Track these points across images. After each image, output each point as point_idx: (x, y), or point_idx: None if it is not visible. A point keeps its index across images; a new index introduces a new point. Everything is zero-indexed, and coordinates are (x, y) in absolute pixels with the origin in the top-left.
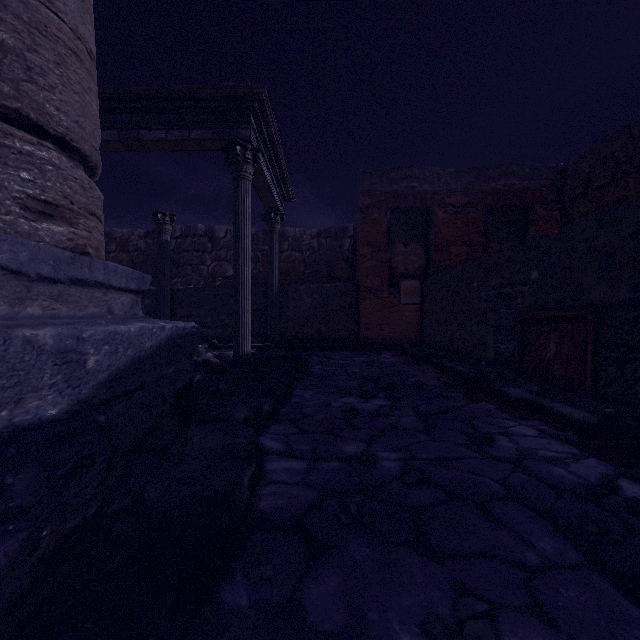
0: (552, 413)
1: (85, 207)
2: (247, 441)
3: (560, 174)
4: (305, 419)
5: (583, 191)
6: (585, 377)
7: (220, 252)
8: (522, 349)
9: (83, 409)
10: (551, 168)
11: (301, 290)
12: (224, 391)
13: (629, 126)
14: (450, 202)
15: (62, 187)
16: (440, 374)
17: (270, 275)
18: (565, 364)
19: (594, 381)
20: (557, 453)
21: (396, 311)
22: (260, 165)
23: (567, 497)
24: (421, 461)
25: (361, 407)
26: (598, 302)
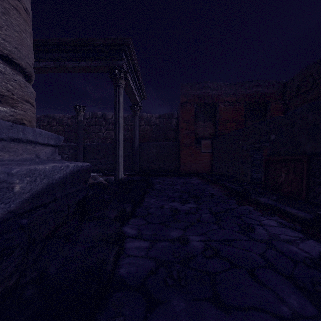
0: (285, 212)
1: (22, 97)
2: (114, 232)
3: (283, 85)
4: (150, 215)
5: (295, 94)
6: (302, 192)
7: (109, 126)
8: (266, 176)
9: (11, 216)
10: (279, 82)
11: (150, 145)
12: (107, 199)
13: (320, 60)
14: (227, 100)
15: (6, 85)
16: (222, 189)
17: (134, 137)
18: (290, 185)
19: (307, 194)
20: (291, 237)
21: (199, 156)
22: (128, 80)
23: (301, 266)
24: (214, 242)
25: (180, 208)
26: (309, 151)
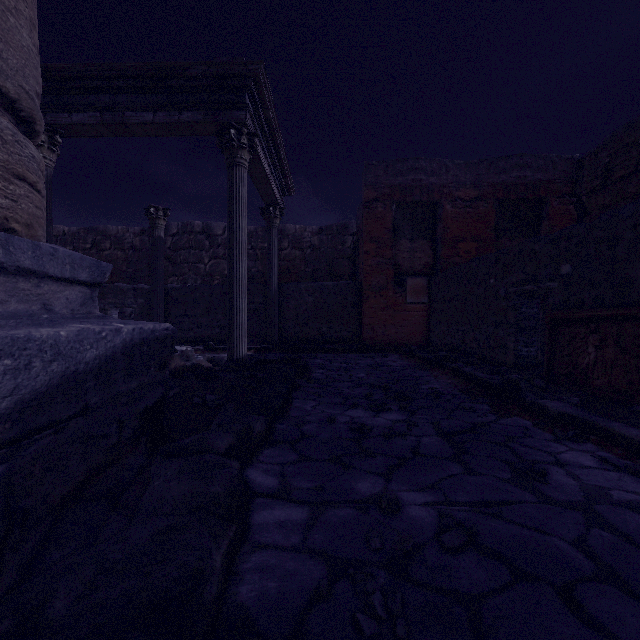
0: (611, 435)
1: (6, 166)
2: (225, 489)
3: (576, 165)
4: (306, 440)
5: (602, 183)
6: (637, 388)
7: (218, 250)
8: (551, 353)
9: None
10: (566, 159)
11: (301, 289)
12: (211, 403)
13: None
14: (459, 195)
15: None
16: (456, 380)
17: (269, 273)
18: (609, 371)
19: None
20: (637, 495)
21: (402, 311)
22: (257, 152)
23: None
24: (460, 507)
25: (372, 423)
26: None
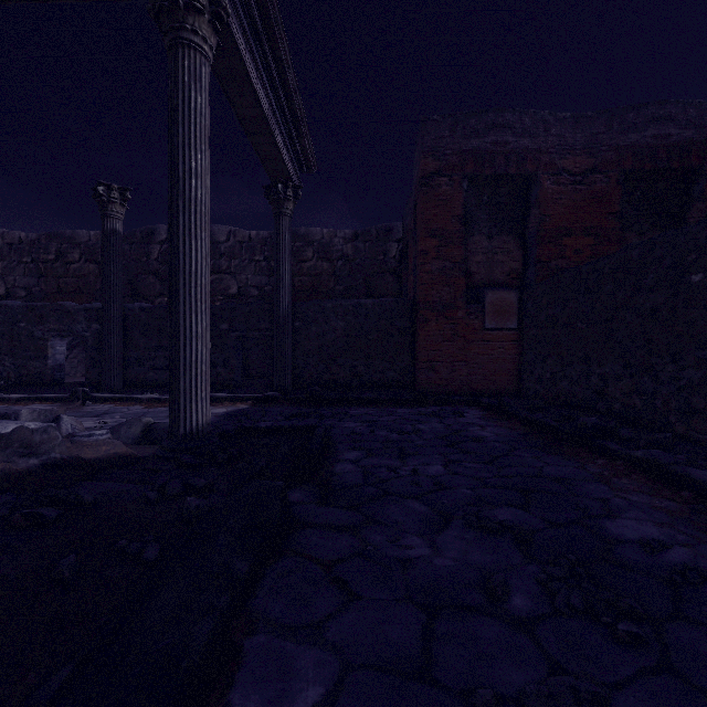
0: None
1: None
2: None
3: None
4: None
5: None
6: None
7: (220, 261)
8: None
9: None
10: None
11: (327, 309)
12: None
13: None
14: (564, 166)
15: None
16: (679, 503)
17: (277, 283)
18: None
19: None
20: None
21: (478, 340)
22: (238, 51)
23: None
24: None
25: None
26: None
